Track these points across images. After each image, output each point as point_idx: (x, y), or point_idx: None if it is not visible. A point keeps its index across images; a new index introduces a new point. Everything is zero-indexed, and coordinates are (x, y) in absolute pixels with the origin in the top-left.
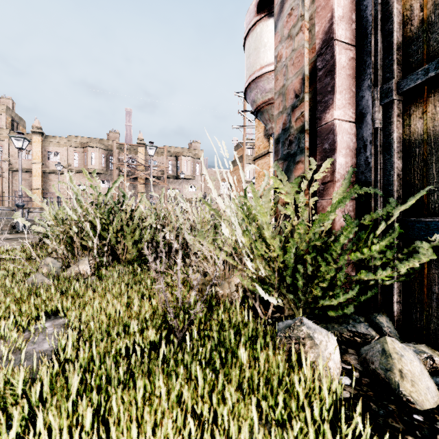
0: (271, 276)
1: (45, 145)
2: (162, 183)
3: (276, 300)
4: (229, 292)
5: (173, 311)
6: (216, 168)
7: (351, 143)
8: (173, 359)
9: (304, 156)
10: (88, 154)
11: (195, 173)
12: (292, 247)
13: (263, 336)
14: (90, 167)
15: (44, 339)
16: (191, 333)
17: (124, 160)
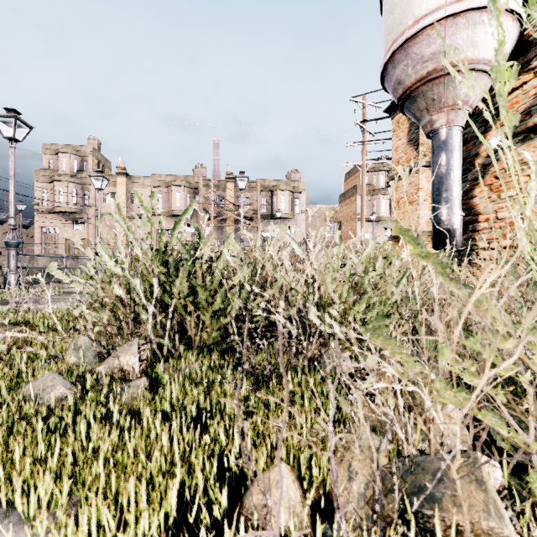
0: None
1: (129, 187)
2: (254, 224)
3: None
4: (491, 529)
5: None
6: None
7: None
8: None
9: None
10: (172, 194)
11: (295, 210)
12: None
13: None
14: (175, 209)
15: None
16: None
17: (211, 198)
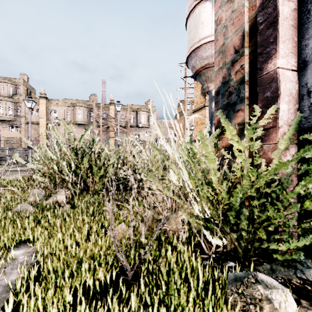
0: (215, 215)
1: (48, 106)
2: (126, 130)
3: (219, 235)
4: (176, 227)
5: (126, 244)
6: (164, 116)
7: (294, 90)
8: (122, 303)
9: (244, 104)
10: (76, 111)
11: (150, 123)
12: (239, 193)
13: (213, 289)
14: (78, 120)
15: (13, 269)
16: (141, 268)
17: (100, 114)
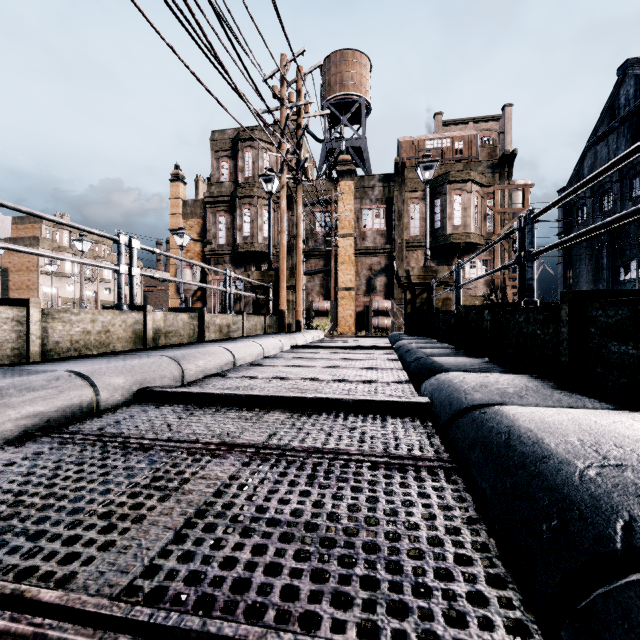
0: None
1: None
2: None
3: None
4: None
5: None
6: None
7: None
8: None
9: None
10: None
11: None
12: None
13: None
14: None
15: None
16: None
17: None
